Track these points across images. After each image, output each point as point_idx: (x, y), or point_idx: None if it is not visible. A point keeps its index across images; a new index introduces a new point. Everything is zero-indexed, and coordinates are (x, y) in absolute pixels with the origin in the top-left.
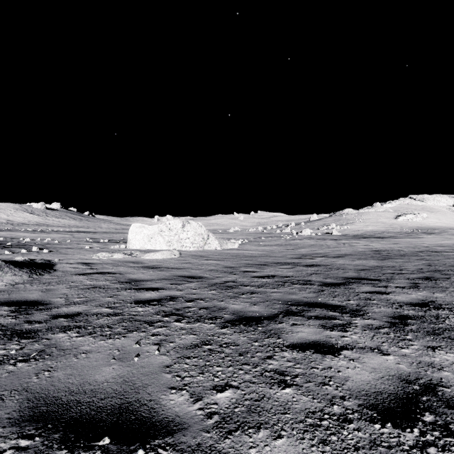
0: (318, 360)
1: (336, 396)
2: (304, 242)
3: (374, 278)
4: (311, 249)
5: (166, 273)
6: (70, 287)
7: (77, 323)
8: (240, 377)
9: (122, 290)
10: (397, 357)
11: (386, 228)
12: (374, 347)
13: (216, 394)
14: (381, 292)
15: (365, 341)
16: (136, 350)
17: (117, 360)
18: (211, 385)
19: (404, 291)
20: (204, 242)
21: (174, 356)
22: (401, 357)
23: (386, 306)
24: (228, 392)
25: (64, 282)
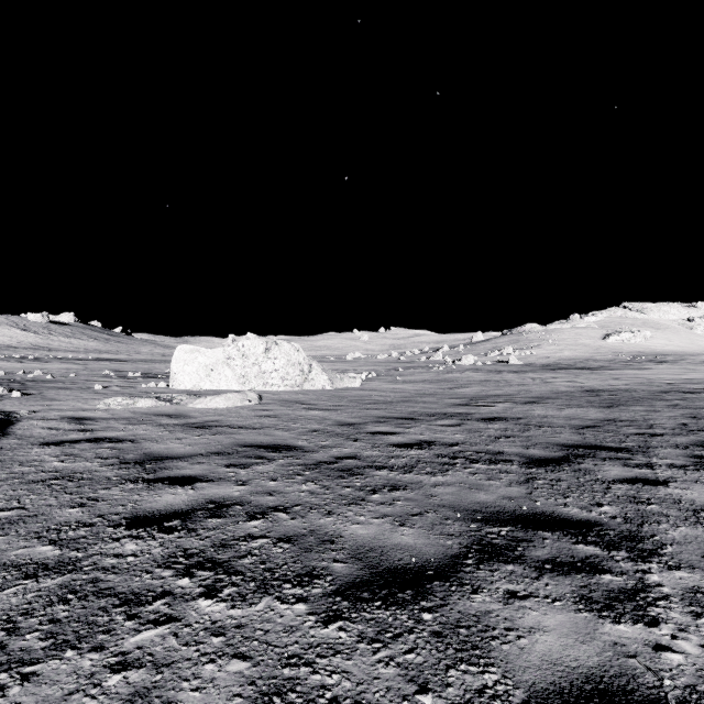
0: None
1: None
2: (468, 376)
3: (616, 445)
4: (482, 388)
5: (225, 439)
6: (6, 478)
7: None
8: None
9: (115, 485)
10: None
11: (592, 353)
12: None
13: None
14: (650, 480)
15: None
16: None
17: None
18: None
19: (693, 478)
20: (304, 378)
21: None
22: None
23: (687, 522)
24: None
25: (2, 465)
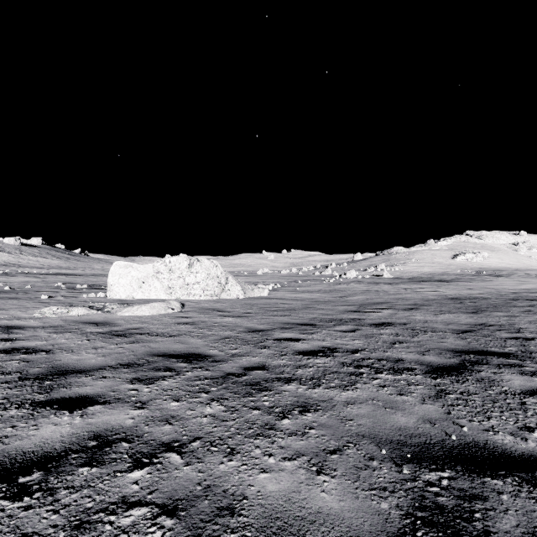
0: None
1: None
2: (353, 287)
3: (501, 350)
4: (366, 296)
5: (140, 347)
6: None
7: None
8: None
9: None
10: None
11: (445, 269)
12: None
13: None
14: None
15: None
16: None
17: None
18: None
19: None
20: (221, 289)
21: None
22: None
23: None
24: None
25: None
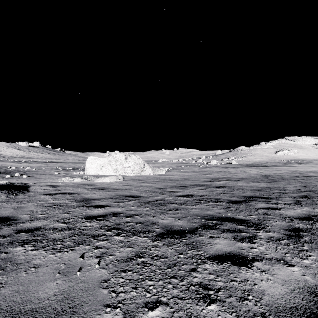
0: (235, 272)
1: (257, 313)
2: (212, 169)
3: (267, 196)
4: (218, 174)
5: (112, 193)
6: (37, 205)
7: (35, 237)
8: (169, 292)
9: (76, 207)
10: (301, 268)
11: (269, 159)
12: (280, 258)
13: (147, 312)
14: (274, 208)
15: (271, 252)
16: (80, 264)
17: (61, 274)
18: (143, 301)
19: (291, 207)
20: (141, 170)
21: (111, 269)
22: (304, 268)
23: (280, 220)
24: (158, 310)
25: (33, 201)
